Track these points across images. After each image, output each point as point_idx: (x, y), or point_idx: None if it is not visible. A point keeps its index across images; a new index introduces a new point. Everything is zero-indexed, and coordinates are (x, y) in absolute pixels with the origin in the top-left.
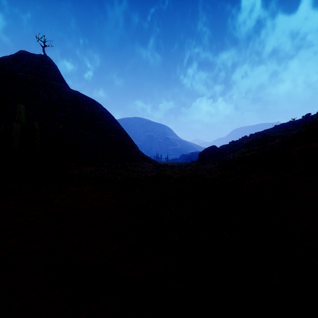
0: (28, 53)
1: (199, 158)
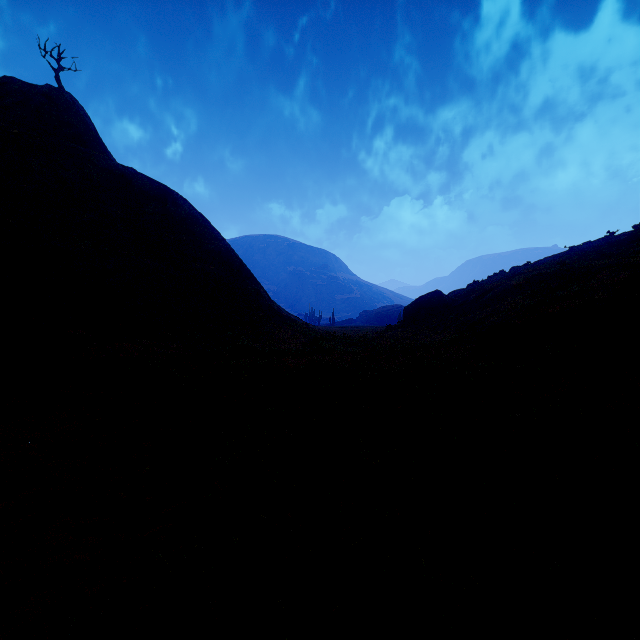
0: (20, 82)
1: (406, 318)
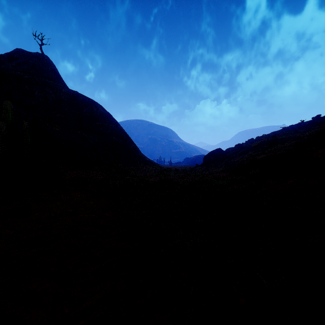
0: (24, 51)
1: (204, 161)
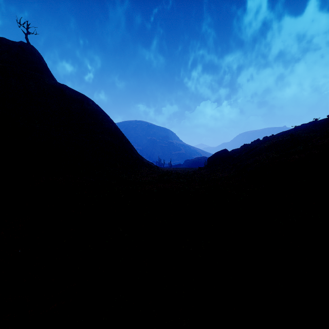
0: (6, 40)
1: (209, 164)
